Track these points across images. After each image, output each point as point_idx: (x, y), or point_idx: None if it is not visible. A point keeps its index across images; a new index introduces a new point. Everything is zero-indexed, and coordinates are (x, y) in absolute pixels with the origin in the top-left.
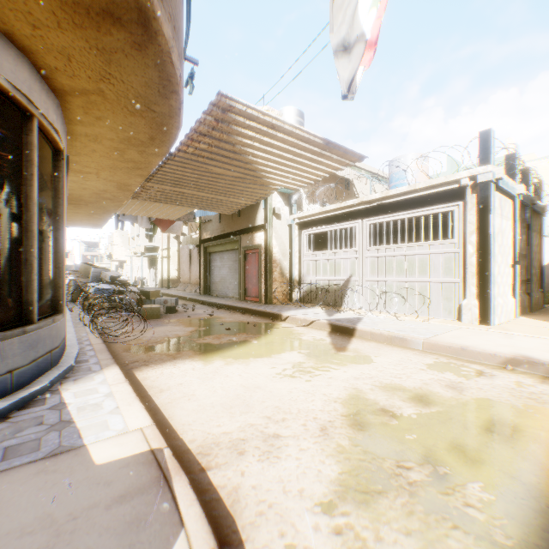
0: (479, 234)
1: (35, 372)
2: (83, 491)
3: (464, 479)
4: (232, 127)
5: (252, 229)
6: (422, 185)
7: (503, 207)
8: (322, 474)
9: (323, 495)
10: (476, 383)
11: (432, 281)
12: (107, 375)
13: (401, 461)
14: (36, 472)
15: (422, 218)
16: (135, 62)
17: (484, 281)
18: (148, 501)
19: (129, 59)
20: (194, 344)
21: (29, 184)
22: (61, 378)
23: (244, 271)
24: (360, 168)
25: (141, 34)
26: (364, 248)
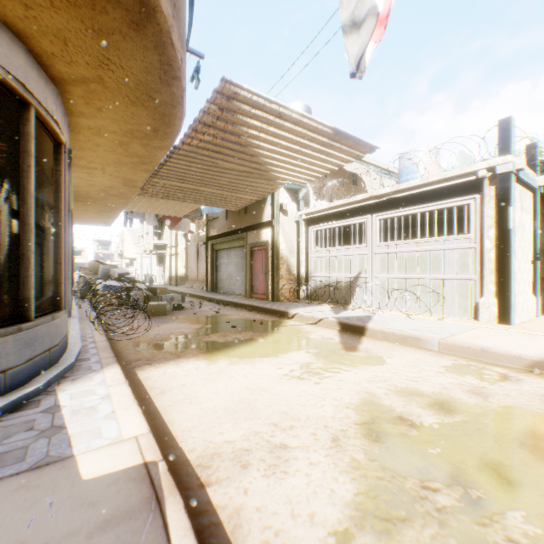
0: (497, 228)
1: (32, 372)
2: (64, 513)
3: (502, 505)
4: (237, 116)
5: (259, 226)
6: (435, 178)
7: (522, 199)
8: (336, 495)
9: (338, 521)
10: (501, 389)
11: (446, 278)
12: (107, 375)
13: (426, 480)
14: (17, 487)
15: (435, 212)
16: (134, 44)
17: (503, 278)
18: (136, 529)
19: (128, 41)
20: (199, 342)
21: (26, 176)
22: (59, 378)
23: (250, 268)
24: (369, 163)
25: (138, 12)
26: (374, 244)
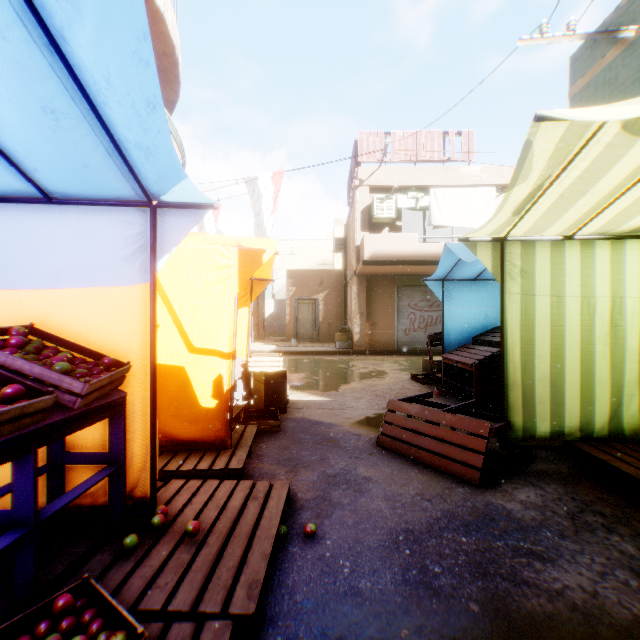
0: None
1: None
2: None
3: None
4: None
5: None
6: None
7: None
8: None
9: None
10: None
11: None
12: None
13: None
14: None
15: None
16: None
17: None
18: None
19: None
20: None
21: None
22: None
23: None
24: None
25: None
26: None
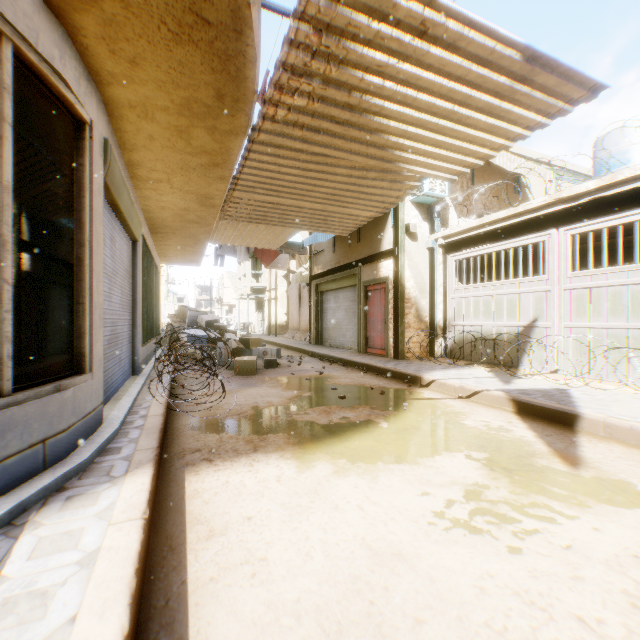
0: None
1: None
2: None
3: None
4: (346, 45)
5: (376, 257)
6: None
7: None
8: None
9: None
10: None
11: None
12: (124, 491)
13: None
14: None
15: None
16: None
17: None
18: None
19: None
20: (290, 422)
21: None
22: (50, 492)
23: (364, 314)
24: (537, 161)
25: None
26: (561, 274)
